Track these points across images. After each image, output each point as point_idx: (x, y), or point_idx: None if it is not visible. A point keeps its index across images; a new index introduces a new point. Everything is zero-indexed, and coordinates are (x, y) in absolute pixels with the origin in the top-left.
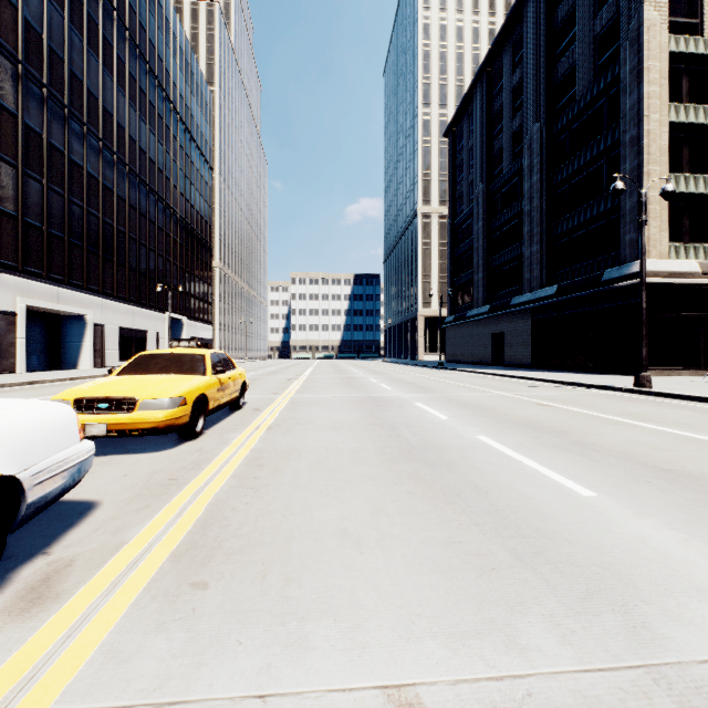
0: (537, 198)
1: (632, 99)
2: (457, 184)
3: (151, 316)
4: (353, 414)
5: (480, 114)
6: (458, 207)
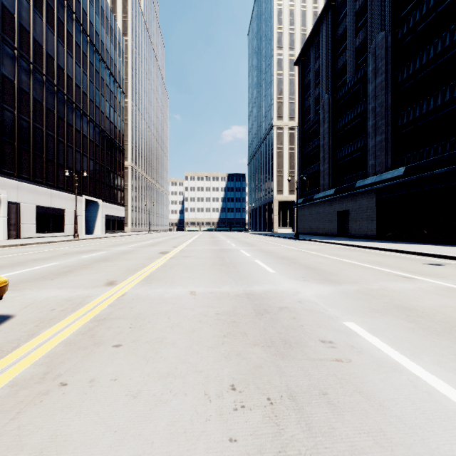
0: (381, 95)
1: None
2: (305, 99)
3: (68, 198)
4: None
5: (326, 40)
6: (306, 117)
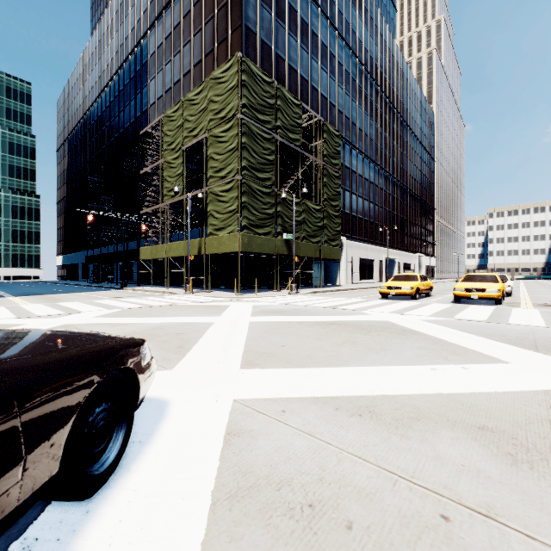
0: None
1: None
2: None
3: (411, 256)
4: None
5: None
6: None
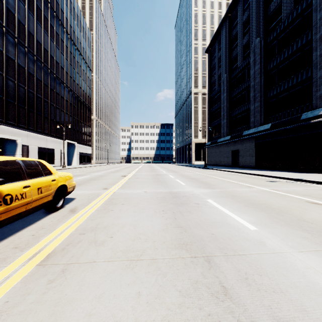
0: (258, 78)
1: (321, 13)
2: (212, 76)
3: (56, 142)
4: (157, 219)
5: (225, 38)
6: (212, 87)
